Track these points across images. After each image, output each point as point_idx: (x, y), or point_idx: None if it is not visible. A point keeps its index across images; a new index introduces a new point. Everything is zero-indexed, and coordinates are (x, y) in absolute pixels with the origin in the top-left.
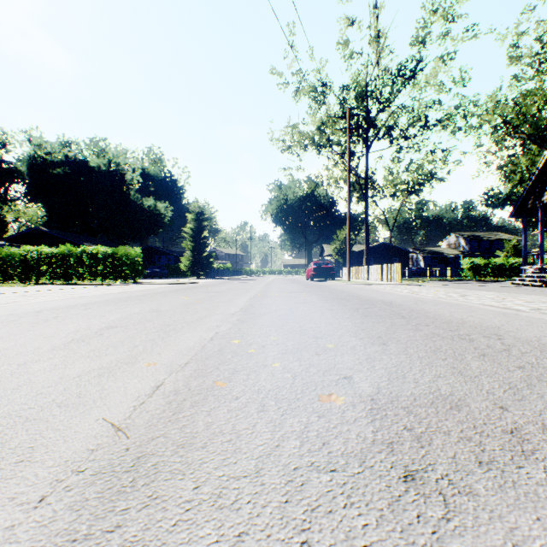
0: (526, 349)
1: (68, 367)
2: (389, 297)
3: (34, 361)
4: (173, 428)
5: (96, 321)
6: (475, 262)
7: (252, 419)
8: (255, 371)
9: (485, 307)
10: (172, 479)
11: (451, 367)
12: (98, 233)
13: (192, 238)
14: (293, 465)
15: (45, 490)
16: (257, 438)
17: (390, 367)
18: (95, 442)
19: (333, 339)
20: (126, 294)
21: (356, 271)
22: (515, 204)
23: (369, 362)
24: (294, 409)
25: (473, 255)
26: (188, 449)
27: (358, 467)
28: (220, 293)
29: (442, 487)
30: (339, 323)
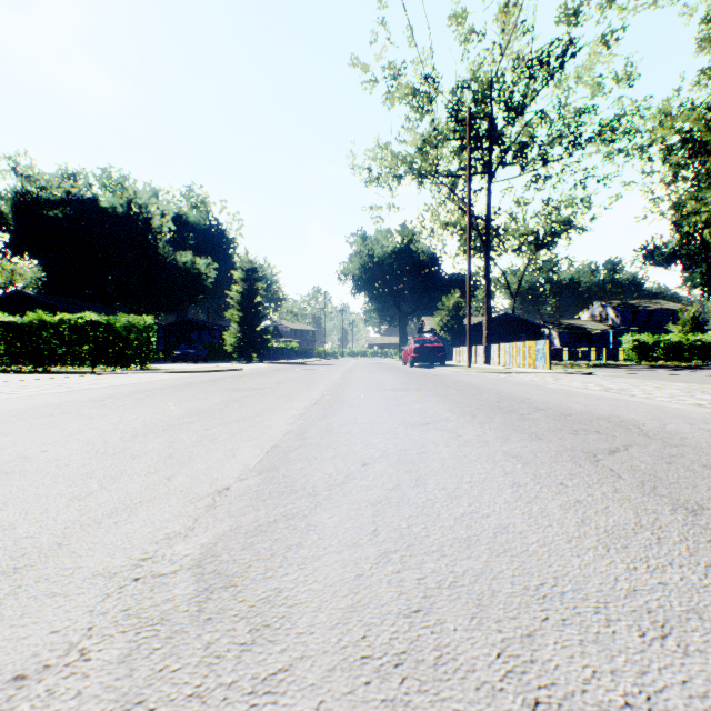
0: None
1: None
2: (595, 405)
3: None
4: None
5: None
6: (641, 340)
7: None
8: None
9: None
10: None
11: None
12: (115, 300)
13: (240, 305)
14: None
15: None
16: None
17: None
18: None
19: None
20: (73, 395)
21: (475, 352)
22: None
23: None
24: None
25: (628, 330)
26: None
27: None
28: (256, 392)
29: None
30: (704, 617)
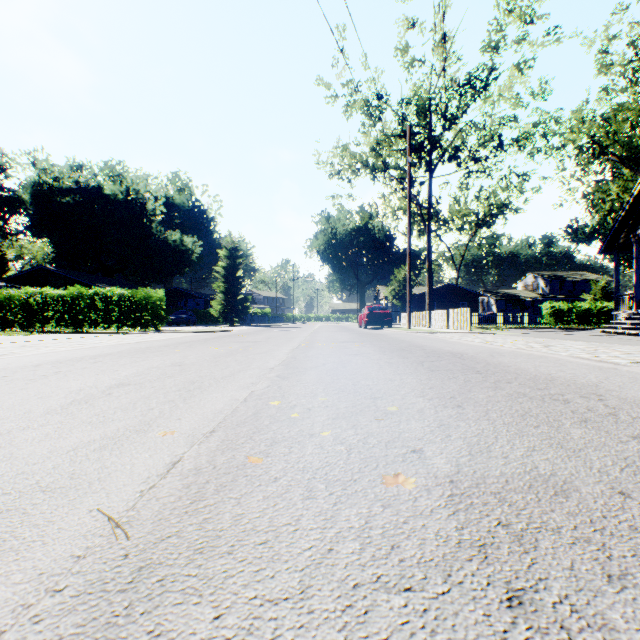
0: (636, 412)
1: (63, 436)
2: (458, 348)
3: (21, 429)
4: (189, 524)
5: (105, 377)
6: (557, 307)
7: (295, 510)
8: (300, 442)
9: (575, 360)
10: (183, 603)
11: (547, 436)
12: (114, 273)
13: (225, 278)
14: (352, 581)
15: (4, 621)
16: (302, 538)
17: (469, 436)
18: (83, 544)
19: (396, 400)
20: (144, 344)
21: (418, 317)
22: (605, 238)
23: (443, 430)
24: (350, 496)
25: (555, 298)
26: (208, 555)
27: (442, 583)
28: (256, 343)
29: (563, 617)
30: (401, 380)
